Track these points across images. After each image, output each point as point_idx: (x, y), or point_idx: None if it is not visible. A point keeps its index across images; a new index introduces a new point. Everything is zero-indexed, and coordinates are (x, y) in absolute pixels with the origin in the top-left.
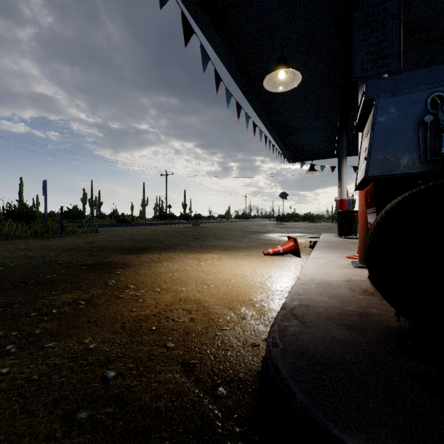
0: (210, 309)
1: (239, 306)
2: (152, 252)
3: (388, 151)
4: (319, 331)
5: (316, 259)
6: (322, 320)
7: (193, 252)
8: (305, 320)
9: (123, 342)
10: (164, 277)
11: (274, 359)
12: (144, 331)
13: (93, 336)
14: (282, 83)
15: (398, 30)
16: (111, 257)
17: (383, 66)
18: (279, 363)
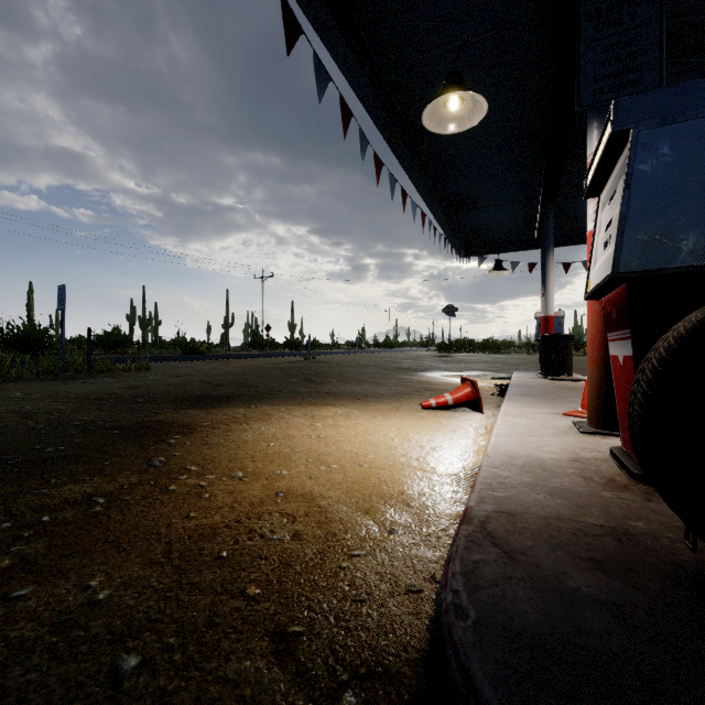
0: (330, 512)
1: (382, 507)
2: (236, 404)
3: (656, 226)
4: (544, 574)
5: (512, 418)
6: (546, 548)
7: (304, 403)
8: (512, 547)
9: (164, 585)
10: (252, 449)
11: (461, 651)
12: (206, 561)
13: (108, 571)
14: (453, 118)
15: (658, 20)
16: (164, 413)
17: (632, 84)
18: (473, 664)
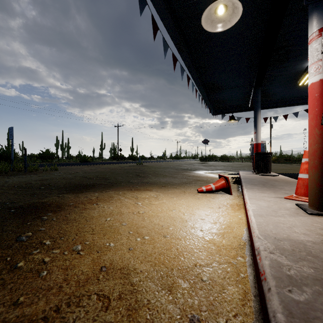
0: (140, 292)
1: (182, 283)
2: (95, 190)
3: None
4: None
5: (256, 201)
6: None
7: (133, 189)
8: None
9: None
10: (94, 224)
11: None
12: None
13: None
14: (219, 21)
15: None
16: (49, 196)
17: None
18: None
